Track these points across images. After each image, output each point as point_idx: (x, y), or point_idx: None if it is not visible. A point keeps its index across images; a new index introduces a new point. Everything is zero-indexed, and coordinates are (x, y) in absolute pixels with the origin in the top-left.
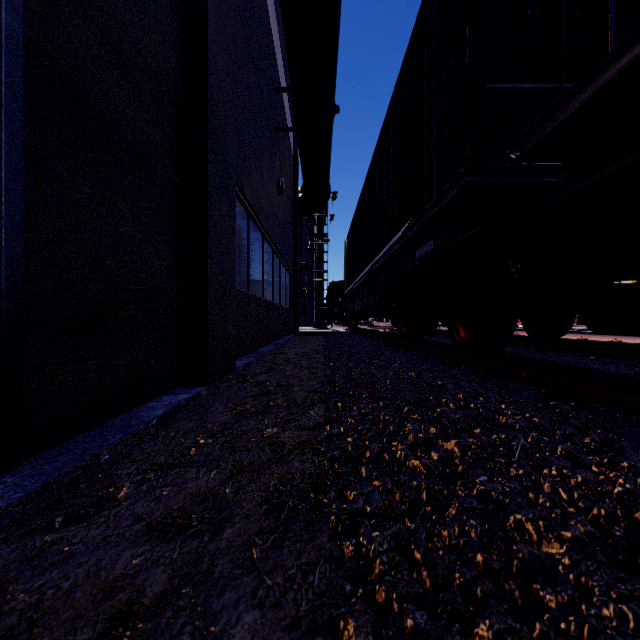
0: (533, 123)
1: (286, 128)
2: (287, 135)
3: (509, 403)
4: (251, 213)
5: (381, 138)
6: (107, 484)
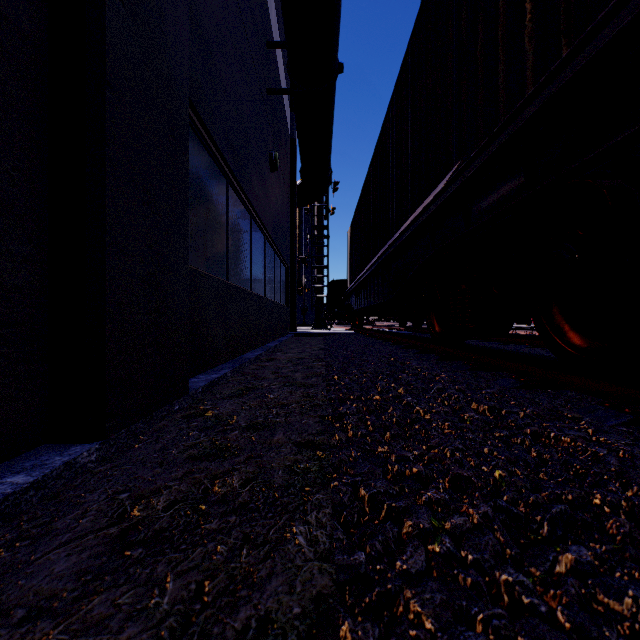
0: None
1: (280, 90)
2: (283, 110)
3: None
4: (231, 179)
5: (398, 87)
6: None
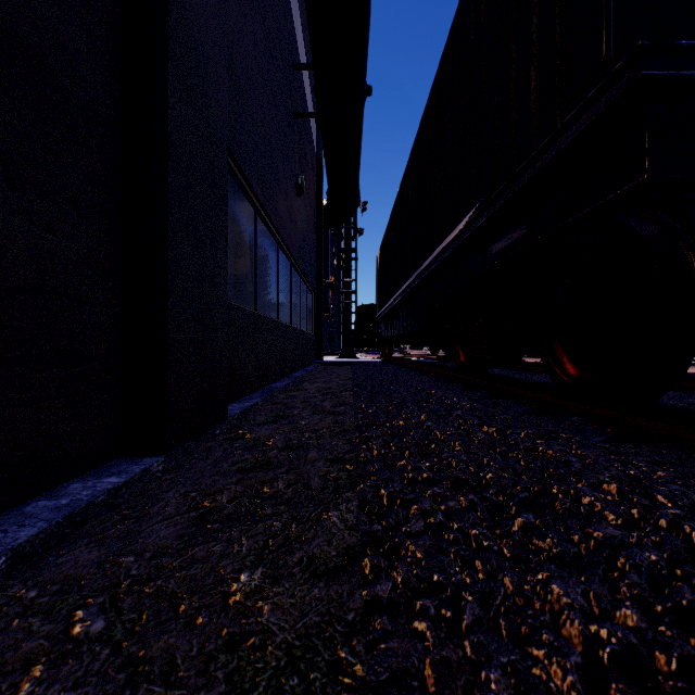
0: None
1: (307, 113)
2: (309, 130)
3: None
4: (259, 210)
5: (426, 116)
6: None
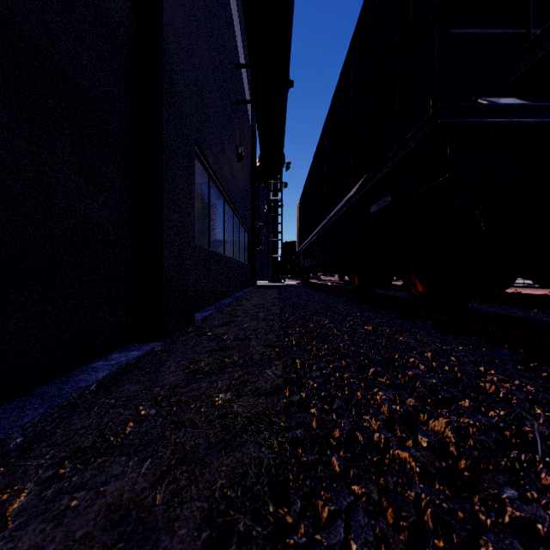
0: (530, 41)
1: (245, 101)
2: (246, 110)
3: (488, 365)
4: (212, 175)
5: (332, 107)
6: (3, 486)
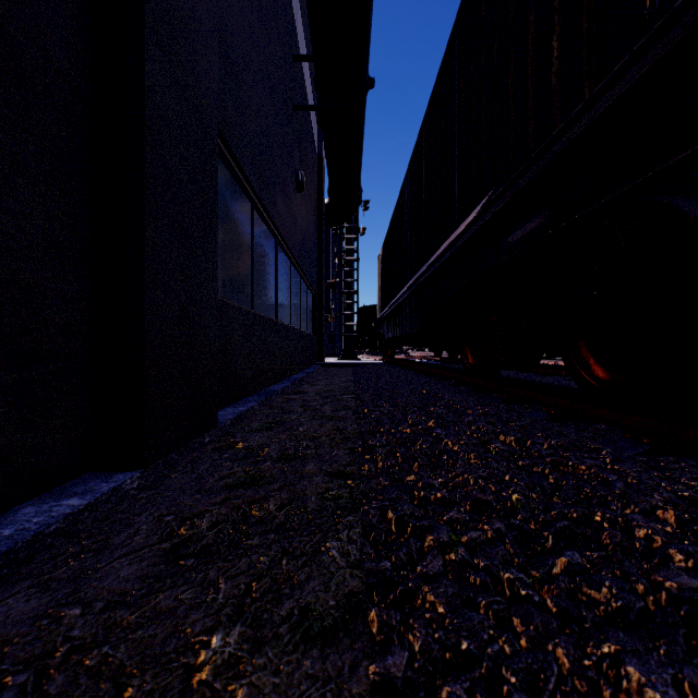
0: None
1: (307, 106)
2: (310, 125)
3: None
4: (256, 204)
5: (431, 107)
6: None
